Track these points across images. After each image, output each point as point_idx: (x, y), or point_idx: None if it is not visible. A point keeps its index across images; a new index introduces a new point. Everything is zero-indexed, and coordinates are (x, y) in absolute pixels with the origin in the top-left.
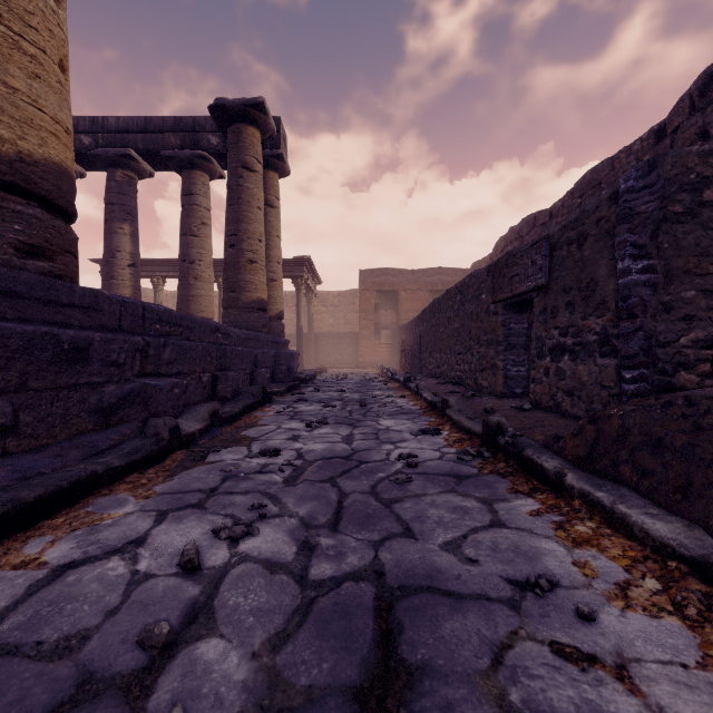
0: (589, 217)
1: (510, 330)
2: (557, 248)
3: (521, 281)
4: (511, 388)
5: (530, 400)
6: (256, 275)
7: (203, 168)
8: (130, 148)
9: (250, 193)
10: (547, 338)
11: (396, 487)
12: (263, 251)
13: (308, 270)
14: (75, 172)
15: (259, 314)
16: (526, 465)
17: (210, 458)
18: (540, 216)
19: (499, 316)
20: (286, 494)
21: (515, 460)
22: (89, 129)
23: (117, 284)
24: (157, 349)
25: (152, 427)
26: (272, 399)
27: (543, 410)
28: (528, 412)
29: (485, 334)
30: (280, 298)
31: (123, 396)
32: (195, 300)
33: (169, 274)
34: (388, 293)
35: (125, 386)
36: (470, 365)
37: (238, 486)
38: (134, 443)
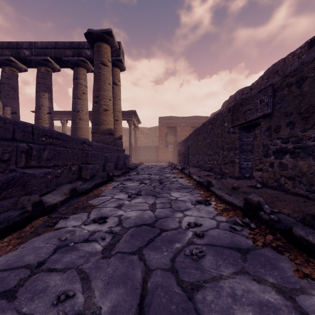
0: (308, 66)
1: (243, 141)
2: (279, 90)
3: (252, 113)
4: (243, 173)
5: (259, 181)
6: (108, 117)
7: (83, 66)
8: (48, 56)
9: (105, 76)
10: (271, 145)
11: (192, 264)
12: (111, 105)
13: (134, 116)
14: (22, 68)
15: (109, 136)
16: (298, 242)
17: (58, 224)
18: (245, 90)
19: (236, 134)
20: (98, 273)
21: (282, 235)
22: (28, 47)
23: (42, 122)
24: (39, 151)
25: (19, 203)
26: (113, 179)
27: (269, 188)
28: (261, 189)
29: (227, 144)
30: (120, 128)
31: (7, 181)
32: (79, 129)
33: (69, 118)
34: (171, 128)
35: (9, 174)
36: (217, 161)
37: (63, 259)
38: (5, 215)
